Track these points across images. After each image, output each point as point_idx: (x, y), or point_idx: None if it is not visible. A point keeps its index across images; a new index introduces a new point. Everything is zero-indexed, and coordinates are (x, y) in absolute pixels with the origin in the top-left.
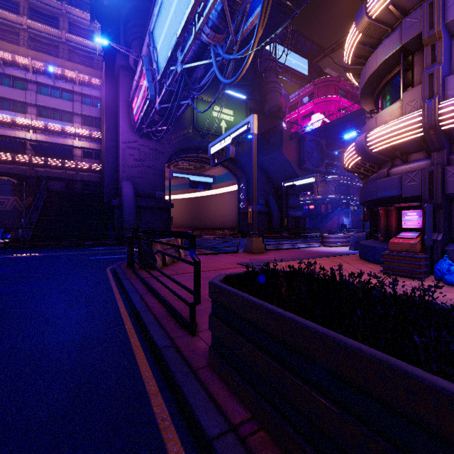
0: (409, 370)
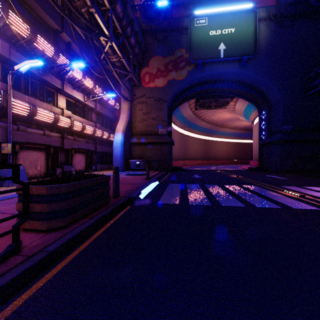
0: (105, 176)
